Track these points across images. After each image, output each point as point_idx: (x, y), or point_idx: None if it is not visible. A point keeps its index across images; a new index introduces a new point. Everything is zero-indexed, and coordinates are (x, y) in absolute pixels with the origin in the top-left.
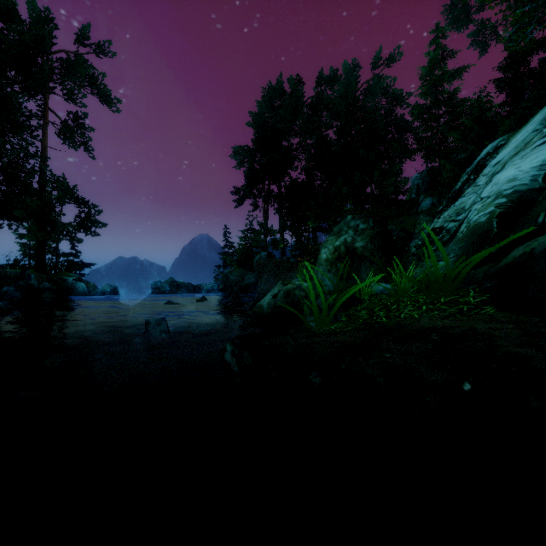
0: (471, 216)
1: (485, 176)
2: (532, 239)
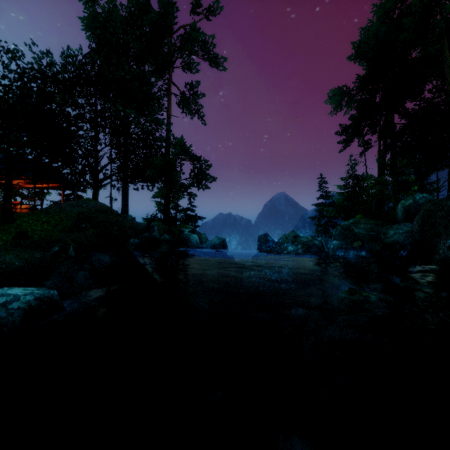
0: None
1: None
2: None
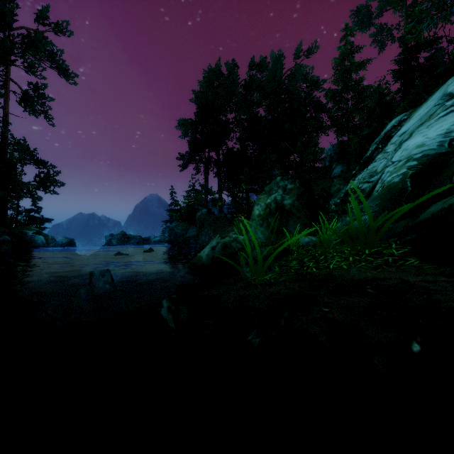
0: (384, 177)
1: (392, 144)
2: (449, 195)
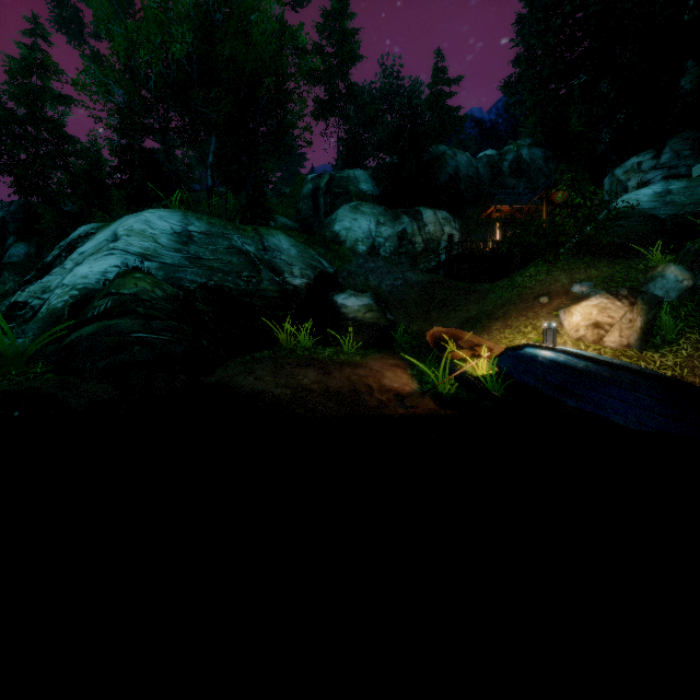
0: (53, 299)
1: (72, 261)
2: (83, 328)
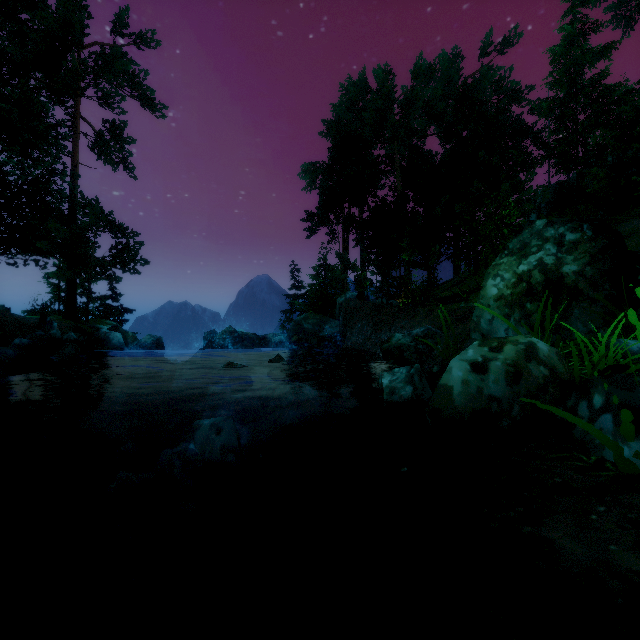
0: None
1: None
2: None
